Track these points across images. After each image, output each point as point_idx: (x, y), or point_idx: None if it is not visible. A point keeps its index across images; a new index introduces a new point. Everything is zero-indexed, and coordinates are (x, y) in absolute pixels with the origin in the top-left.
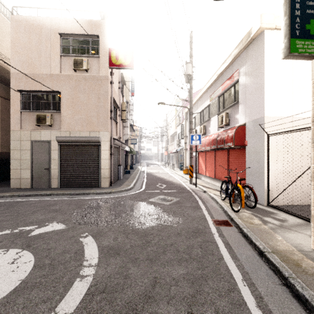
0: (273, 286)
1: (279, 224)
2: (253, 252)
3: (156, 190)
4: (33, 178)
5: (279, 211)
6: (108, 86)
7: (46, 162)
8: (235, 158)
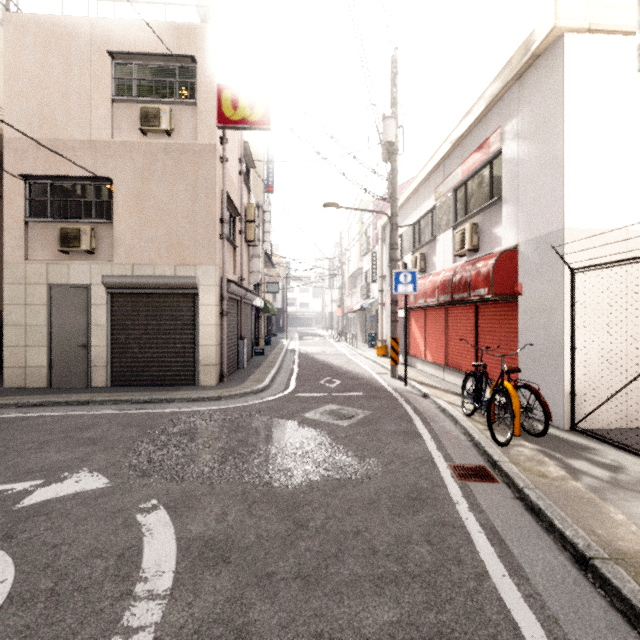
0: None
1: (608, 478)
2: (560, 555)
3: (319, 392)
4: (53, 367)
5: (601, 443)
6: (215, 167)
7: (82, 332)
8: (493, 322)
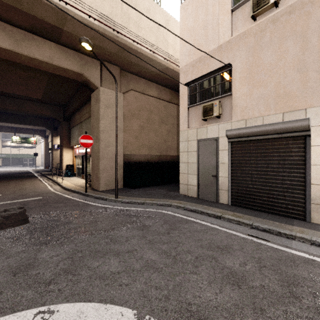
0: None
1: None
2: None
3: None
4: (199, 186)
5: None
6: None
7: (213, 167)
8: None
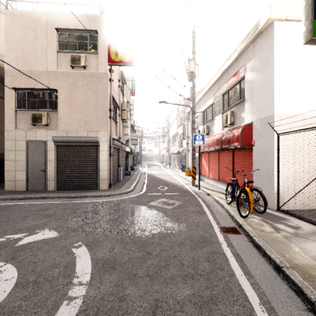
0: (298, 313)
1: (293, 232)
2: (268, 266)
3: (157, 193)
4: (28, 180)
5: (291, 216)
6: (107, 84)
7: (42, 163)
8: (241, 159)
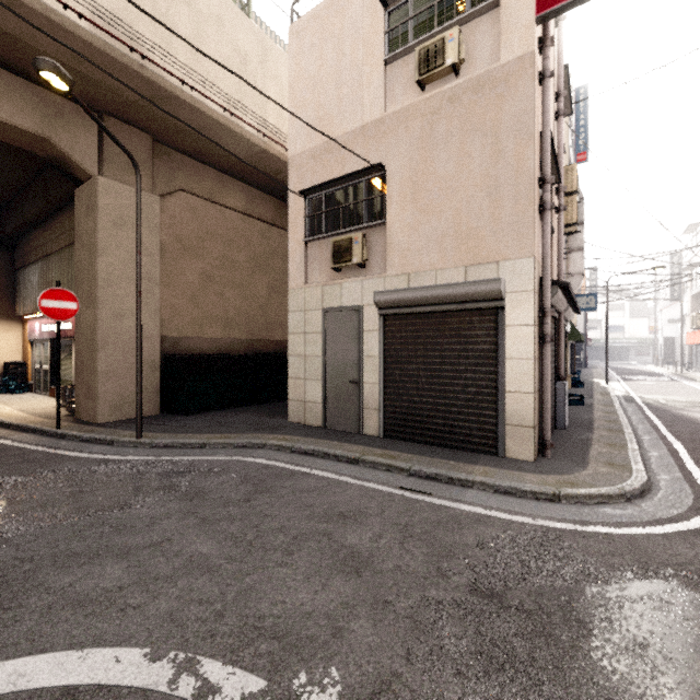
0: None
1: None
2: None
3: None
4: (327, 404)
5: None
6: (532, 89)
7: (353, 364)
8: None
